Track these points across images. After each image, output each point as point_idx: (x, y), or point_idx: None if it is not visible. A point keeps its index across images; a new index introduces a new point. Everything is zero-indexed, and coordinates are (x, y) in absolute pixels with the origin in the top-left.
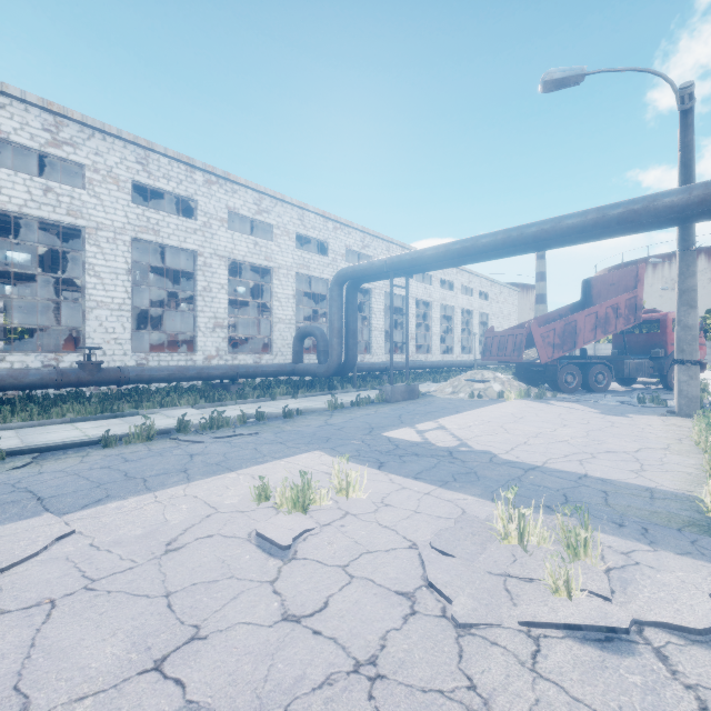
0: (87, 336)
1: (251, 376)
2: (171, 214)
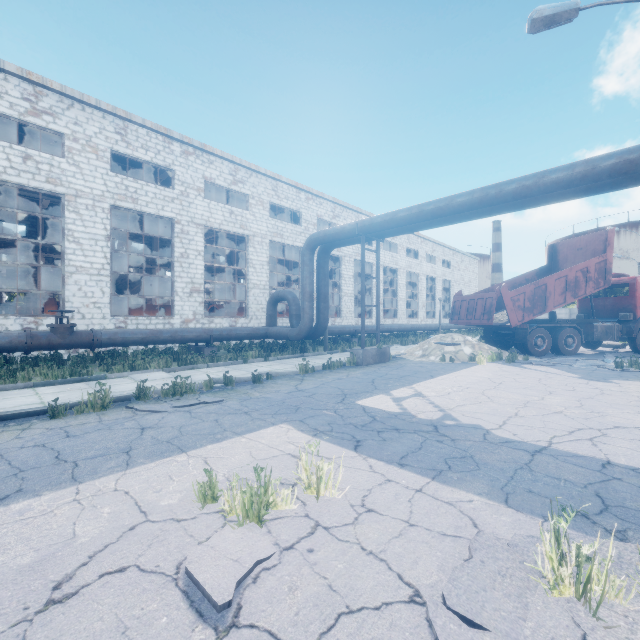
0: (66, 299)
1: (225, 338)
2: (149, 183)
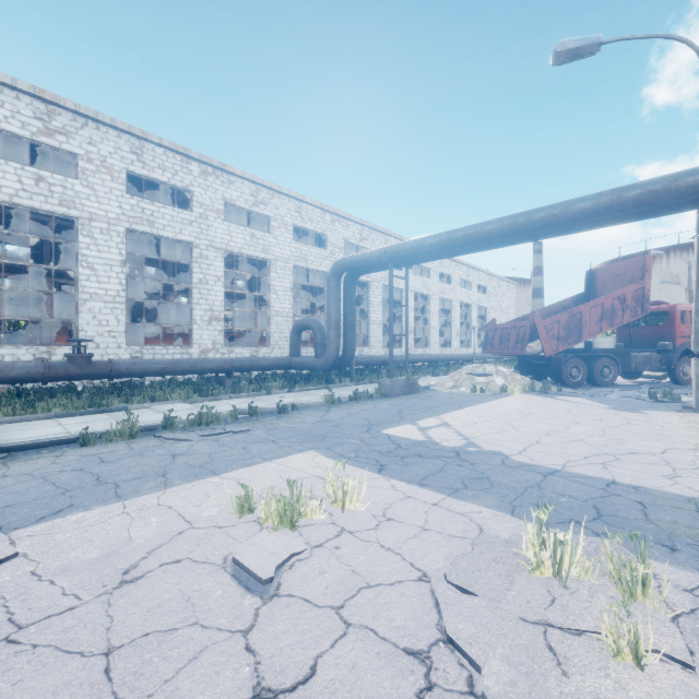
0: (80, 328)
1: (247, 369)
2: (166, 205)
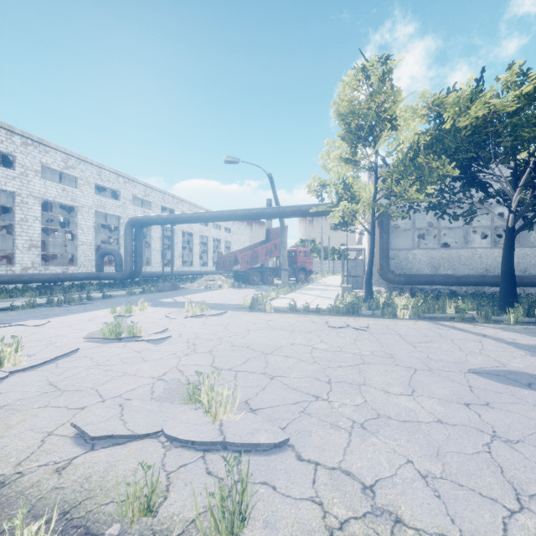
0: None
1: (68, 280)
2: None
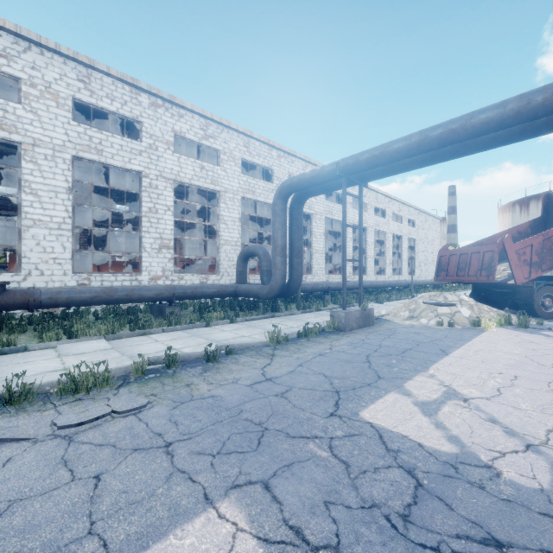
0: (22, 255)
1: (189, 297)
2: (115, 135)
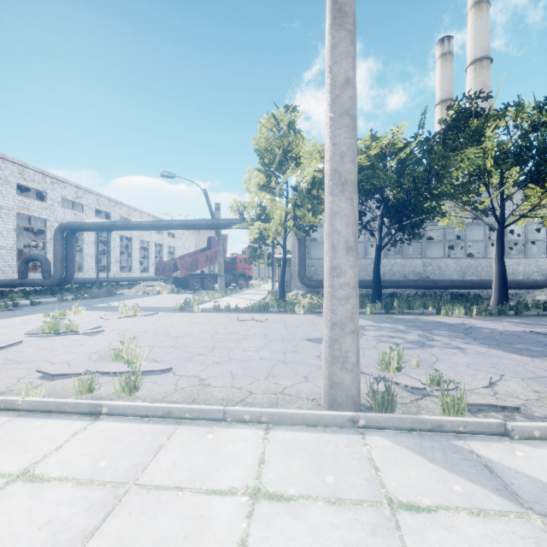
0: None
1: None
2: None
